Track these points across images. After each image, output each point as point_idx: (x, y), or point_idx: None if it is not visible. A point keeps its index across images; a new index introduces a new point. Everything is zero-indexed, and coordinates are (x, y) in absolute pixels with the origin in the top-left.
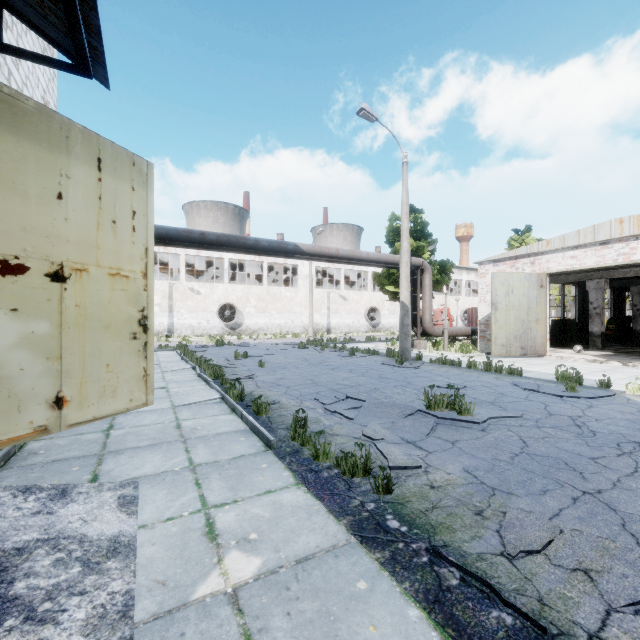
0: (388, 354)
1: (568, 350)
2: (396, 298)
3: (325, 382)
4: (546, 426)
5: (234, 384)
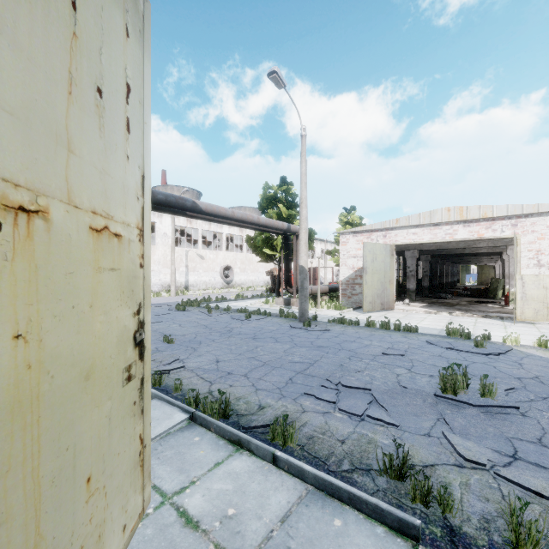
0: (282, 315)
1: (397, 303)
2: (271, 260)
3: (275, 361)
4: (546, 396)
5: (198, 390)
